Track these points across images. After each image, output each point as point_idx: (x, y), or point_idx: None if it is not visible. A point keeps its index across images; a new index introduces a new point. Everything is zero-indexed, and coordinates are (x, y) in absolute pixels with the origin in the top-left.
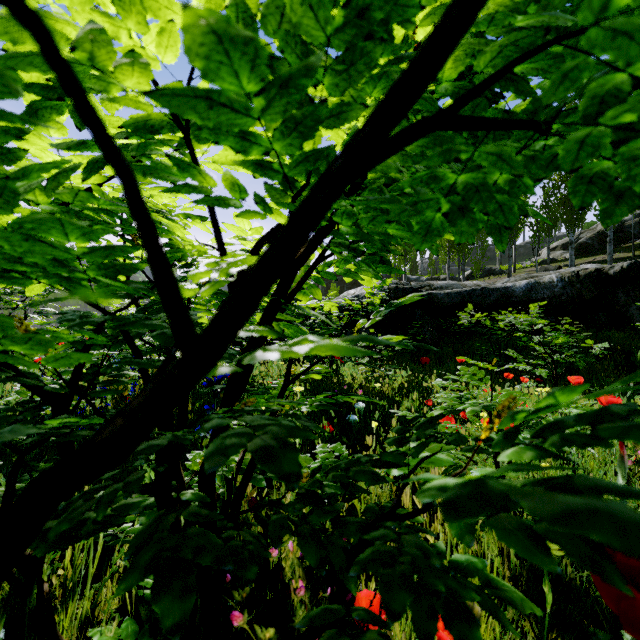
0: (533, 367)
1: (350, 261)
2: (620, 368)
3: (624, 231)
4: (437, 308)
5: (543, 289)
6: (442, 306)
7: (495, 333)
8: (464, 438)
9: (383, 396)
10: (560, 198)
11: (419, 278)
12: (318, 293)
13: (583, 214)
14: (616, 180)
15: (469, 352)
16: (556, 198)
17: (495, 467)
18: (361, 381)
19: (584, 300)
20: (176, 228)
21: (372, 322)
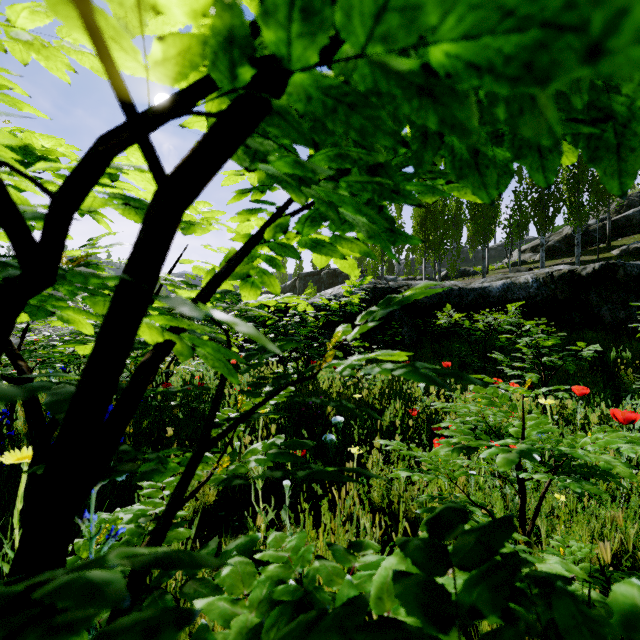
0: (511, 368)
1: (321, 220)
2: (595, 368)
3: (589, 235)
4: (415, 308)
5: (519, 290)
6: (420, 306)
7: (472, 333)
8: (598, 628)
9: (363, 404)
10: (532, 201)
11: (396, 278)
12: (274, 283)
13: (553, 217)
14: (583, 185)
15: (447, 353)
16: (528, 201)
17: (520, 522)
18: (339, 386)
19: (558, 301)
20: (18, 165)
21: (360, 331)
